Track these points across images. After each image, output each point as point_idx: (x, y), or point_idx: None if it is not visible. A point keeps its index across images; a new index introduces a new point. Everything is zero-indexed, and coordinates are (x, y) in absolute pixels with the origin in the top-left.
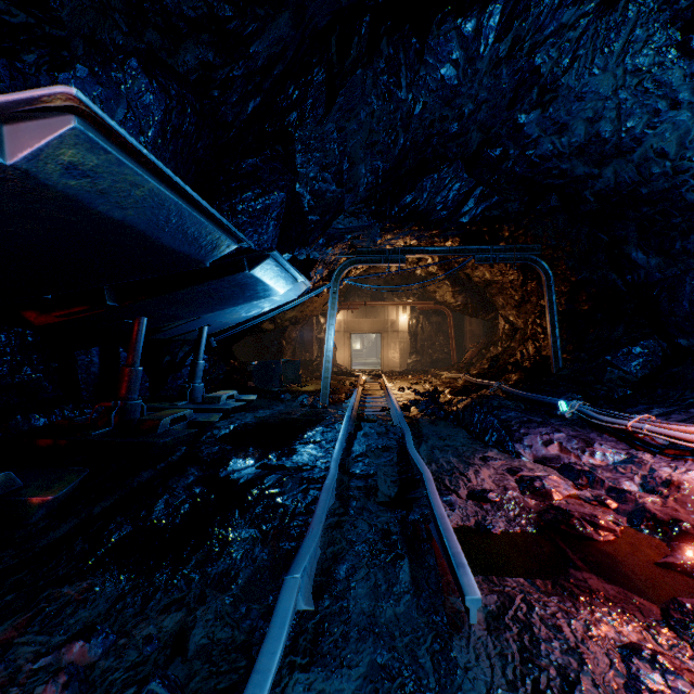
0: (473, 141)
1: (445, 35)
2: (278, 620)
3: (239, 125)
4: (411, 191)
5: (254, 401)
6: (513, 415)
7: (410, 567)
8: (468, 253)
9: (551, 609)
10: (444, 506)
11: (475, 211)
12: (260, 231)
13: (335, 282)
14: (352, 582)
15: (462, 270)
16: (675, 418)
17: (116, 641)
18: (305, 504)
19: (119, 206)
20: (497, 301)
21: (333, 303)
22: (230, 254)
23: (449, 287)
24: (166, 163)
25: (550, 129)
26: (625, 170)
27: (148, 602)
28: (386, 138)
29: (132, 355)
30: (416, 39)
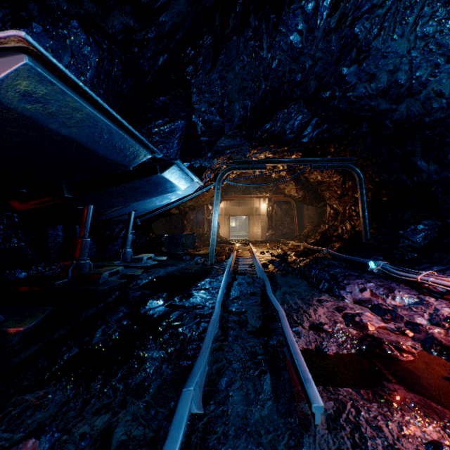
0: (311, 87)
1: (293, 12)
2: (176, 424)
3: (152, 73)
4: (269, 121)
5: (165, 261)
6: (338, 271)
7: (271, 380)
8: (307, 162)
9: (373, 413)
10: (293, 335)
11: (312, 135)
12: (168, 147)
13: (219, 182)
14: (230, 391)
15: (302, 174)
16: (449, 273)
17: (60, 437)
18: (197, 333)
19: (65, 125)
20: (325, 195)
21: (217, 195)
22: (147, 162)
23: (293, 186)
24: (100, 97)
25: (363, 78)
26: (414, 106)
27: (85, 406)
28: (253, 84)
29: (83, 230)
30: (274, 15)
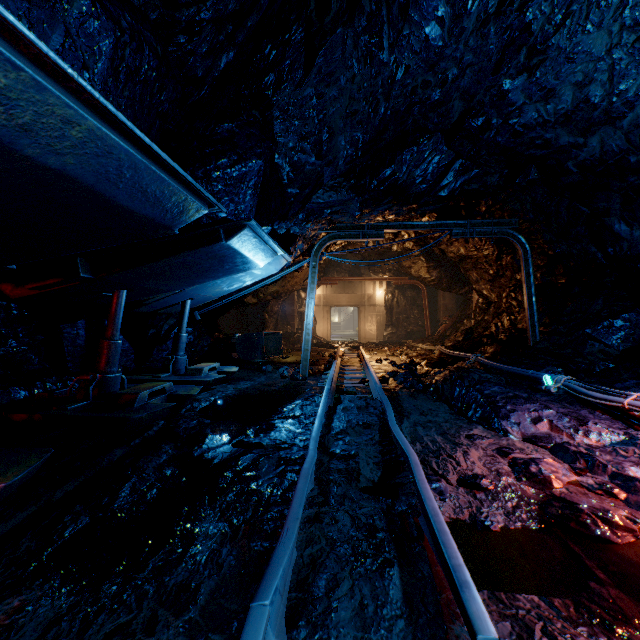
0: (454, 111)
1: None
2: None
3: (211, 82)
4: (390, 164)
5: (236, 372)
6: (497, 390)
7: (401, 578)
8: (446, 227)
9: None
10: (433, 495)
11: (454, 185)
12: (237, 200)
13: (315, 257)
14: (334, 601)
15: (437, 246)
16: None
17: None
18: (281, 491)
19: (53, 150)
20: (471, 276)
21: (313, 277)
22: (206, 224)
23: (424, 263)
24: (121, 110)
25: (536, 95)
26: (612, 138)
27: (86, 628)
28: (366, 106)
29: (111, 328)
30: None
